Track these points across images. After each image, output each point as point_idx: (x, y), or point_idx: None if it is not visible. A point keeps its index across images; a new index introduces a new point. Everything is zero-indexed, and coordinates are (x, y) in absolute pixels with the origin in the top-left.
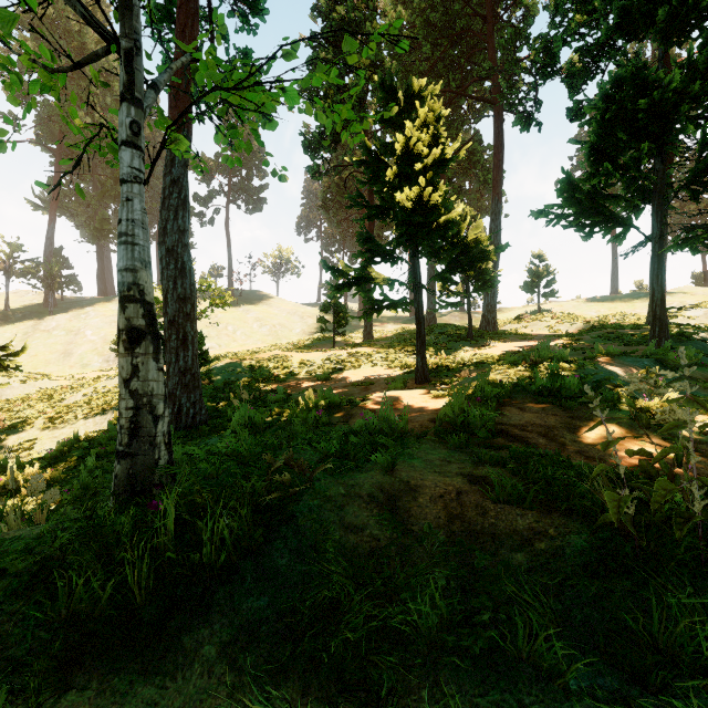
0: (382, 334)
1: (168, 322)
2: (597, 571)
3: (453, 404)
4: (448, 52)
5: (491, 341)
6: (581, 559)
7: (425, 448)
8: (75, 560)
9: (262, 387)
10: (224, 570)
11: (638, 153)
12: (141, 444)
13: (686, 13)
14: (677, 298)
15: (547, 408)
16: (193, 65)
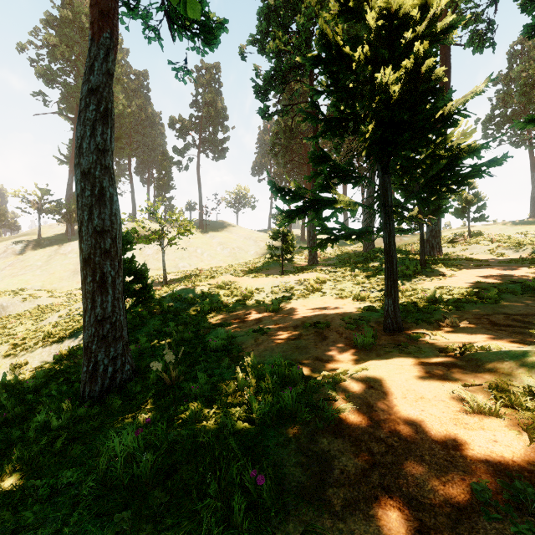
0: (322, 256)
1: (83, 260)
2: None
3: None
4: None
5: (447, 268)
6: None
7: None
8: None
9: (210, 319)
10: None
11: None
12: None
13: None
14: None
15: None
16: None
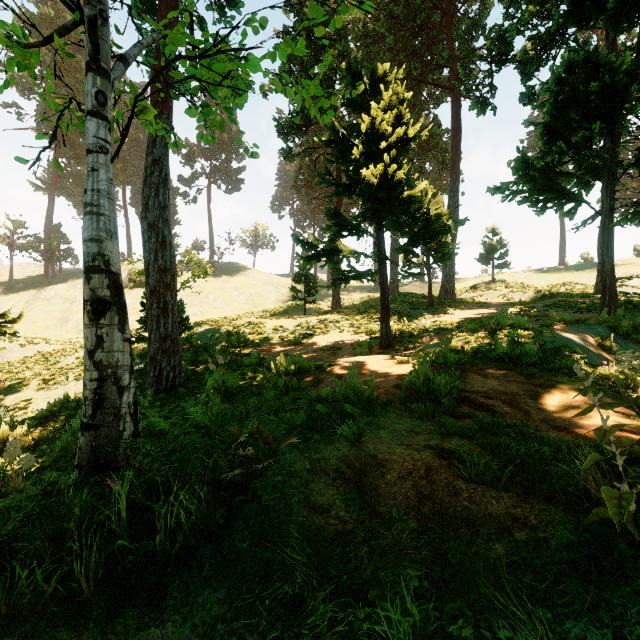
0: (349, 302)
1: (150, 292)
2: (589, 572)
3: (417, 371)
4: (410, 43)
5: (450, 308)
6: (568, 555)
7: (391, 417)
8: (23, 546)
9: (238, 351)
10: (181, 555)
11: (590, 132)
12: (105, 415)
13: (635, 0)
14: (621, 268)
15: (508, 375)
16: (164, 42)
